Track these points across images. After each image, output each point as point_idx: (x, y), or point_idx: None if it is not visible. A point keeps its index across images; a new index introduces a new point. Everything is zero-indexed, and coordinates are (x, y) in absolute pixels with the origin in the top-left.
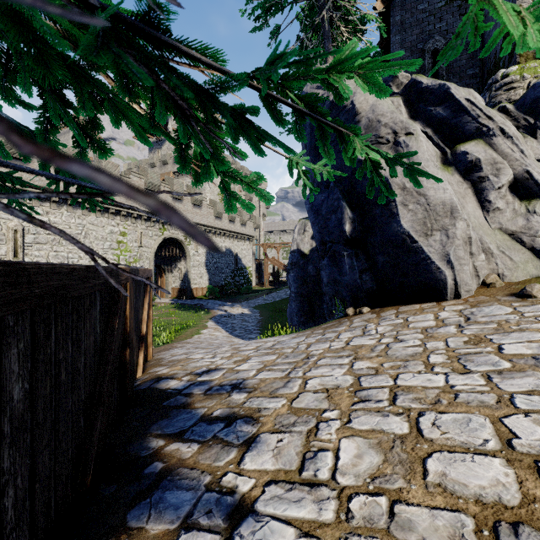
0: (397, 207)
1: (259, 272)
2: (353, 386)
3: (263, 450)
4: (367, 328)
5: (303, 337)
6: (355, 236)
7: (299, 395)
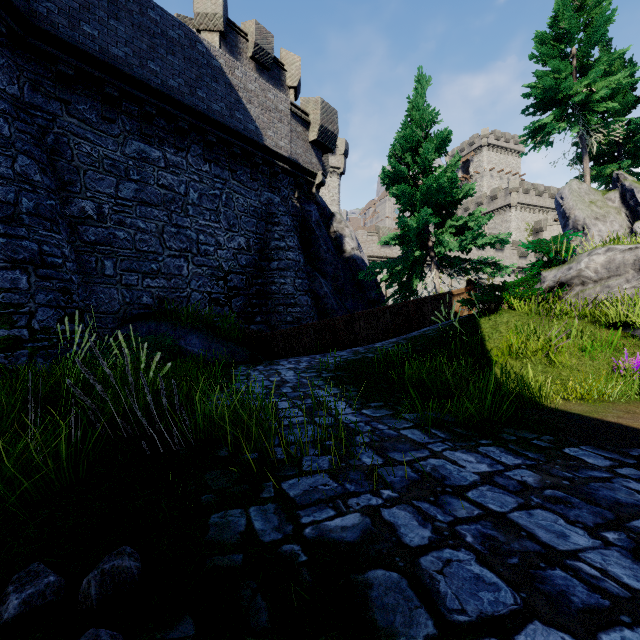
0: None
1: None
2: None
3: None
4: None
5: None
6: None
7: None
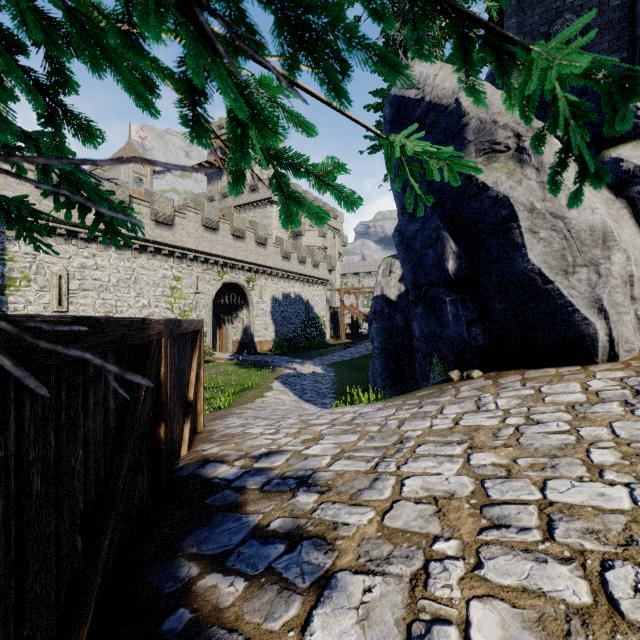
0: (523, 236)
1: (334, 322)
2: (475, 497)
3: (342, 606)
4: (482, 400)
5: (392, 410)
6: (461, 276)
7: (393, 504)
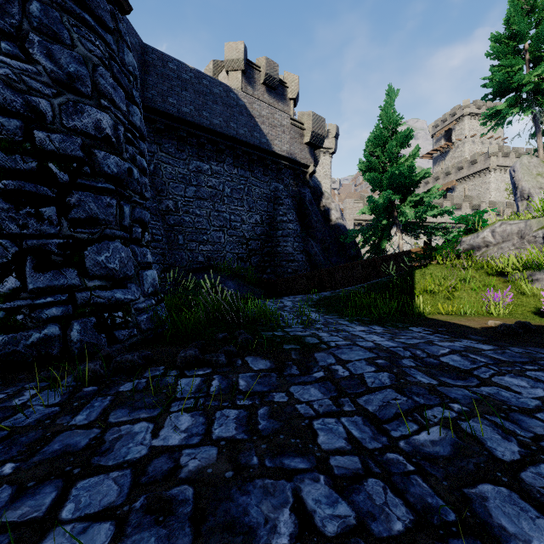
0: None
1: None
2: None
3: None
4: None
5: None
6: None
7: None
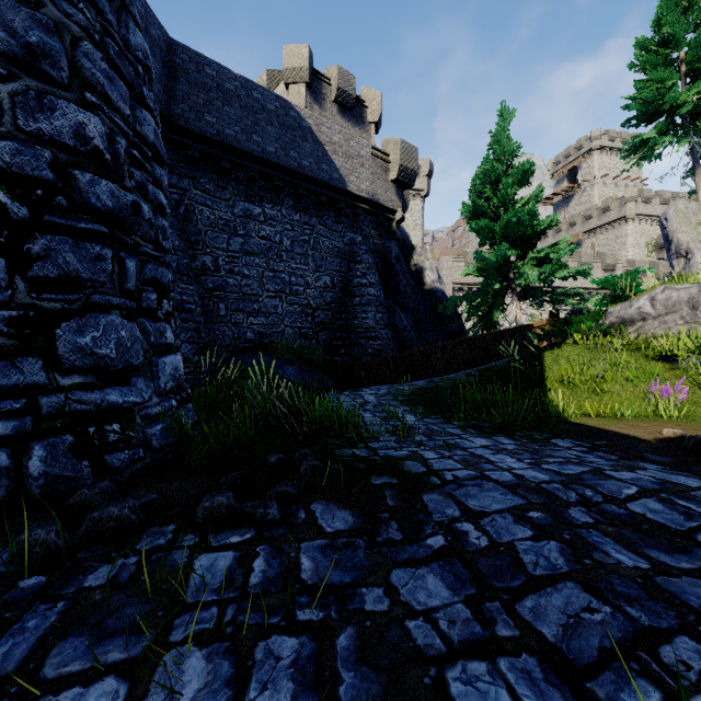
0: None
1: None
2: None
3: None
4: None
5: None
6: None
7: None
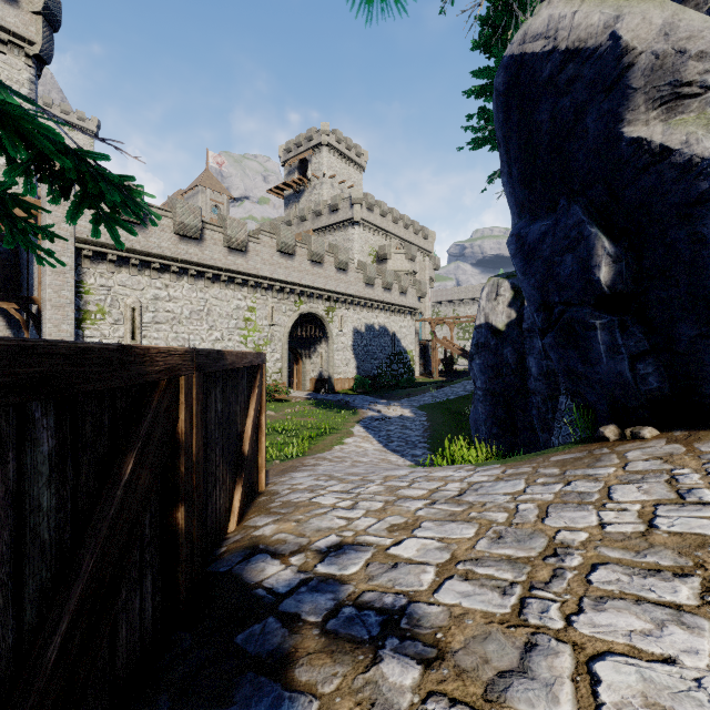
0: None
1: (424, 357)
2: None
3: None
4: (681, 481)
5: (520, 482)
6: (620, 289)
7: None
